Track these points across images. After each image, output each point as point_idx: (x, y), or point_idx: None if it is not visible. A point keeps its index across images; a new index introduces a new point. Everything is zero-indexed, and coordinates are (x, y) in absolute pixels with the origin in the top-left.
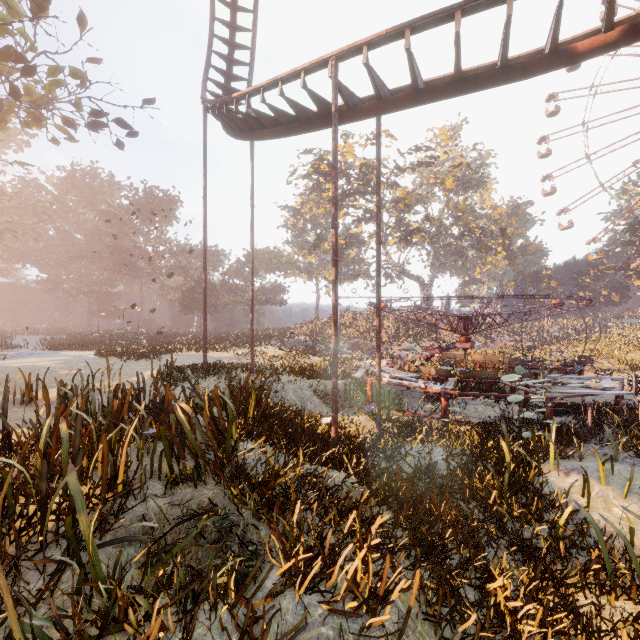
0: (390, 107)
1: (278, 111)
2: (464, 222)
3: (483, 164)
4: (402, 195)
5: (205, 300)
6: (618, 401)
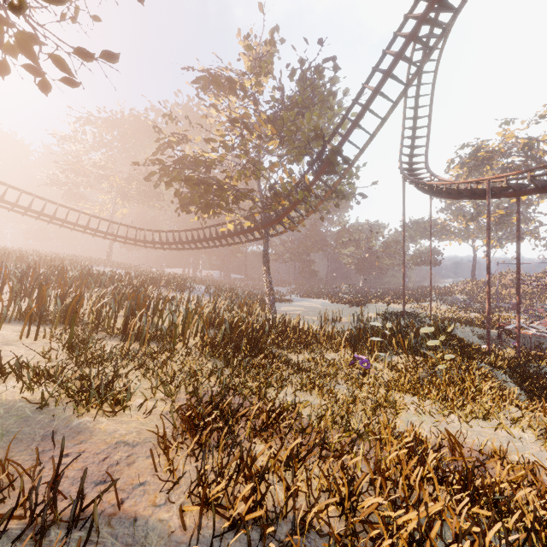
0: (522, 195)
1: (453, 191)
2: None
3: None
4: None
5: (404, 279)
6: None
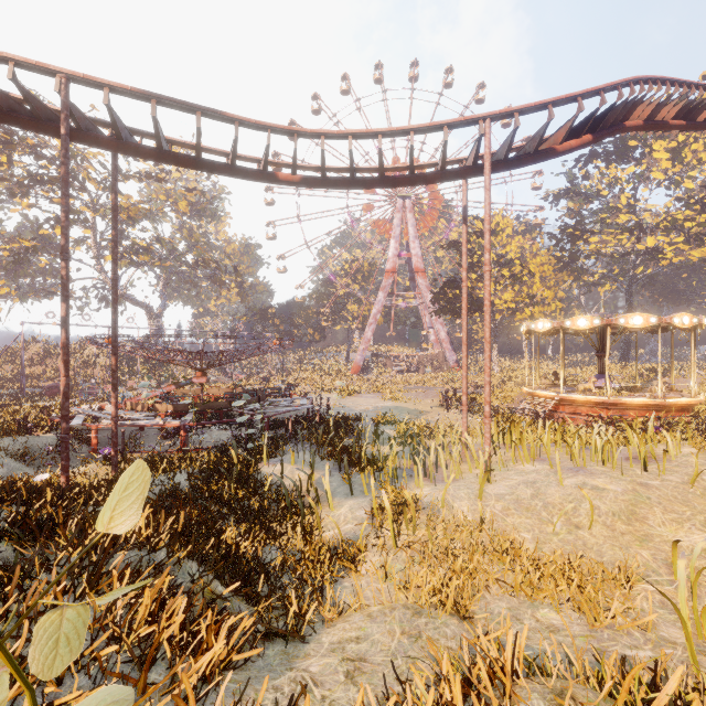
0: (132, 152)
1: None
2: (199, 253)
3: (218, 197)
4: (125, 204)
5: None
6: (308, 413)
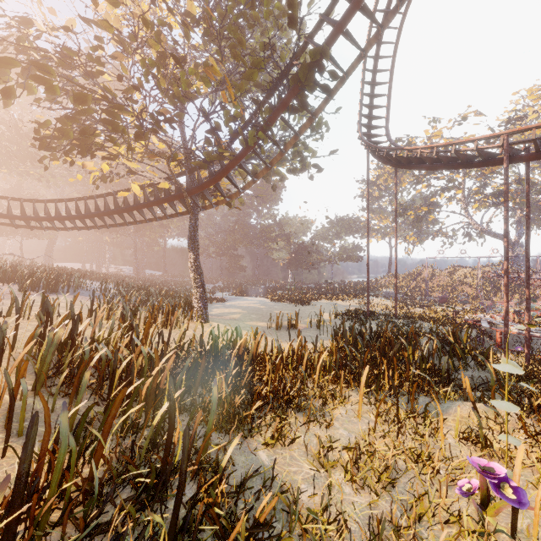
0: None
1: (443, 157)
2: None
3: None
4: None
5: (368, 271)
6: None
